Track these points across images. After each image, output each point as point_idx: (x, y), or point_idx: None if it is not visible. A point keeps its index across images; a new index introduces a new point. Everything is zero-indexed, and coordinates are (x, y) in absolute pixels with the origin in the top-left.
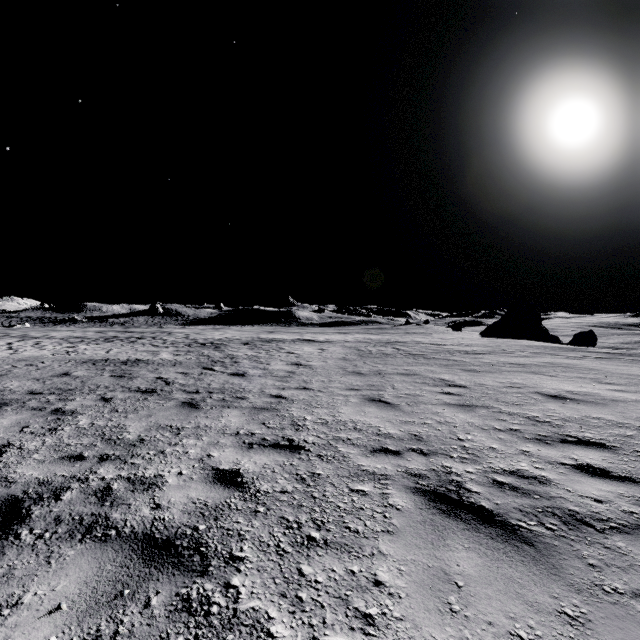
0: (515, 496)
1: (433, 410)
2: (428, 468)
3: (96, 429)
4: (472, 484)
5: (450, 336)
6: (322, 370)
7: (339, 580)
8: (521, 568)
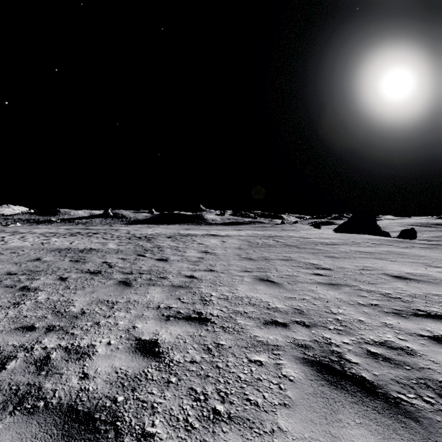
0: (389, 367)
1: (308, 288)
2: (311, 339)
3: (50, 303)
4: (350, 355)
5: (313, 232)
6: (223, 256)
7: None
8: None
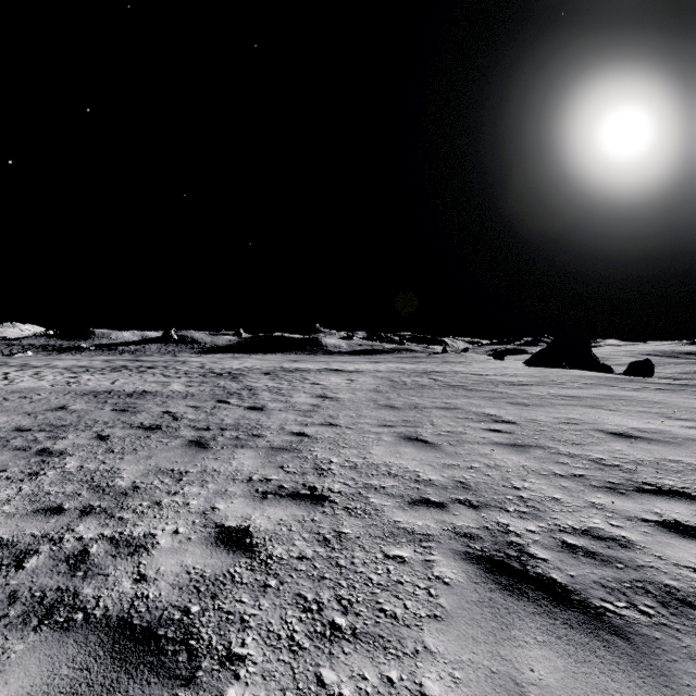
0: (593, 565)
1: (480, 451)
2: (480, 526)
3: (84, 474)
4: (537, 548)
5: (492, 365)
6: (351, 403)
7: (372, 694)
8: (617, 675)
